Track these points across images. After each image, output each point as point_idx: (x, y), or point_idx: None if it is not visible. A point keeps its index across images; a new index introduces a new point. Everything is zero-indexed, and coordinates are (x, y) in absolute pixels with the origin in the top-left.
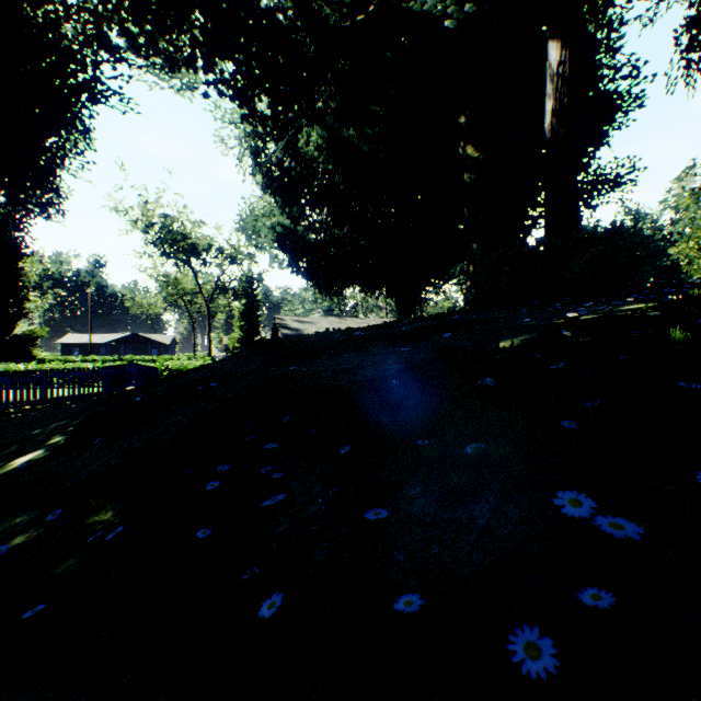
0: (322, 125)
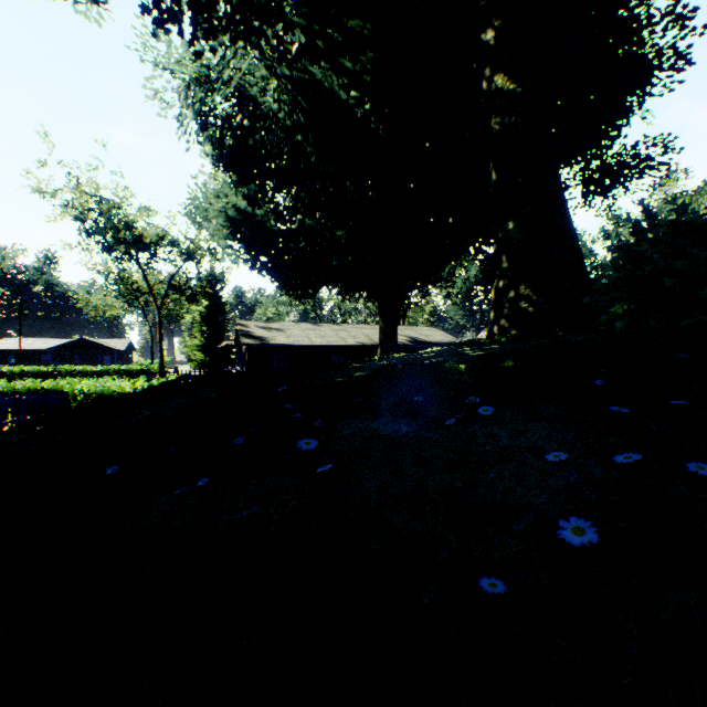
0: (282, 59)
